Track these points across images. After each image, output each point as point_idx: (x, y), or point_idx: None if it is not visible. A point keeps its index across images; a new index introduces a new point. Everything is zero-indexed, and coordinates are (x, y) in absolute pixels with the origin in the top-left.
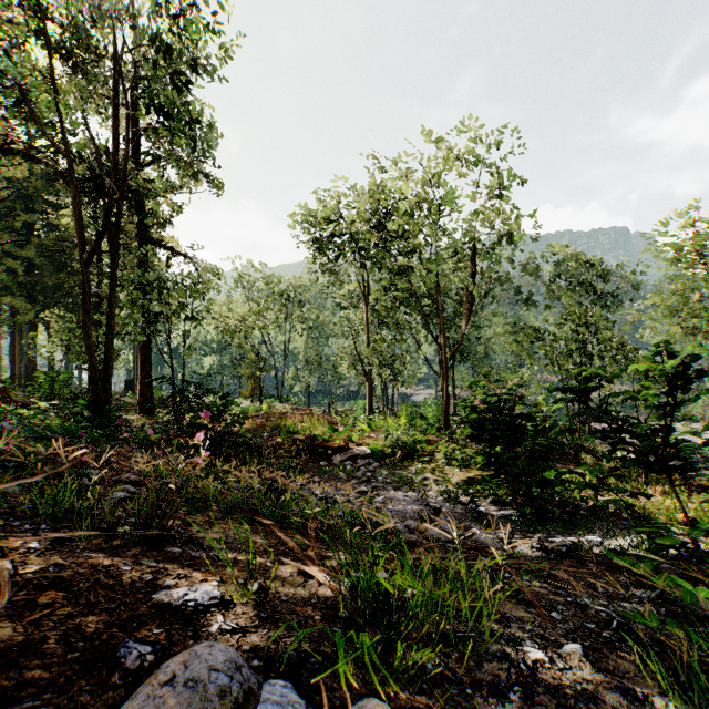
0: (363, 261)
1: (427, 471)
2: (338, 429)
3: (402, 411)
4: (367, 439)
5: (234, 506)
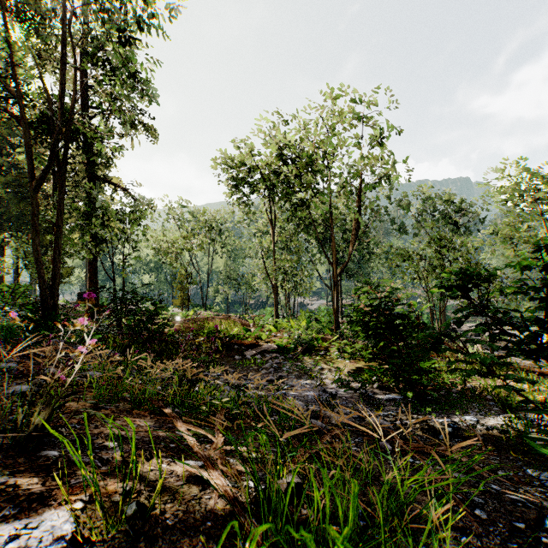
0: (271, 197)
1: (322, 362)
2: (250, 329)
3: (301, 316)
4: (273, 337)
5: (145, 397)
